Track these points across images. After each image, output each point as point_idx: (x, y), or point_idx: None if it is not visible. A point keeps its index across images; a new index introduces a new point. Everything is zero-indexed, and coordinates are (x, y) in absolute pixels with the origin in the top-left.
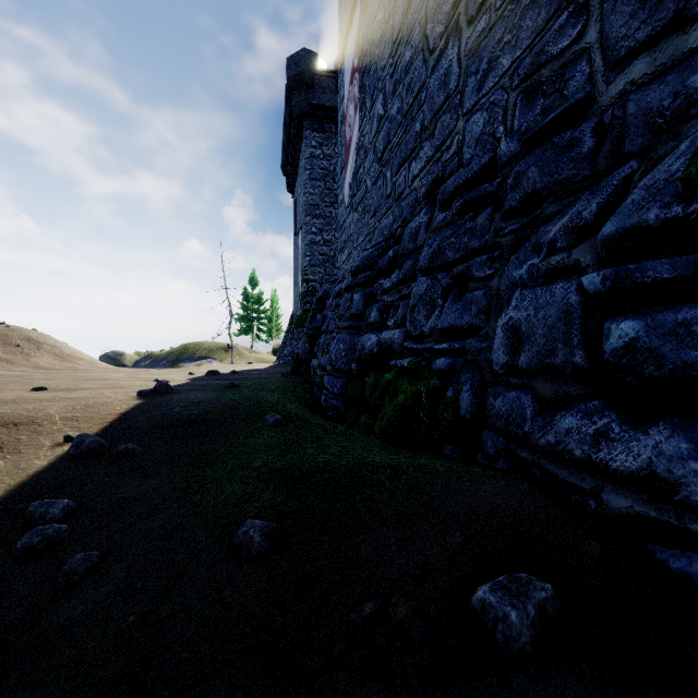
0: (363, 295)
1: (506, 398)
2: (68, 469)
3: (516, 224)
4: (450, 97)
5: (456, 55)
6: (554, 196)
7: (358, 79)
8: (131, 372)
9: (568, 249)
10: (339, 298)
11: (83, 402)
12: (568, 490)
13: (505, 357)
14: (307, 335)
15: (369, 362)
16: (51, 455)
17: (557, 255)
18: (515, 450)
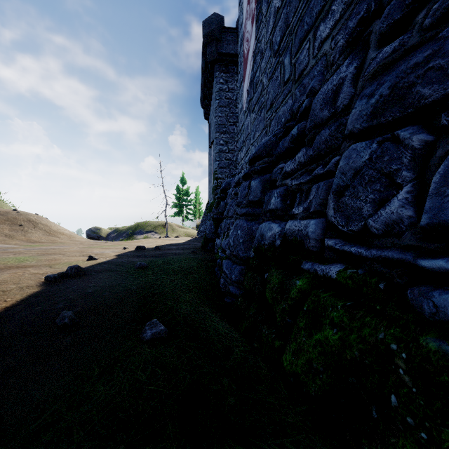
0: (261, 181)
1: None
2: None
3: None
4: None
5: None
6: None
7: None
8: (89, 244)
9: None
10: (238, 187)
11: None
12: None
13: None
14: (212, 218)
15: (269, 255)
16: None
17: None
18: None
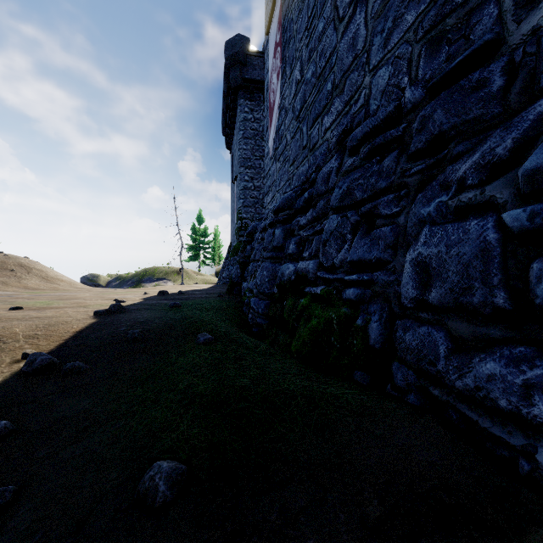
0: (283, 230)
1: (416, 333)
2: (18, 386)
3: (422, 164)
4: (358, 57)
5: (363, 19)
6: (462, 136)
7: (280, 52)
8: (100, 291)
9: (480, 186)
10: (264, 232)
11: (46, 322)
12: (492, 442)
13: (414, 291)
14: (239, 262)
15: (287, 288)
16: (7, 371)
17: (469, 192)
18: (426, 387)
